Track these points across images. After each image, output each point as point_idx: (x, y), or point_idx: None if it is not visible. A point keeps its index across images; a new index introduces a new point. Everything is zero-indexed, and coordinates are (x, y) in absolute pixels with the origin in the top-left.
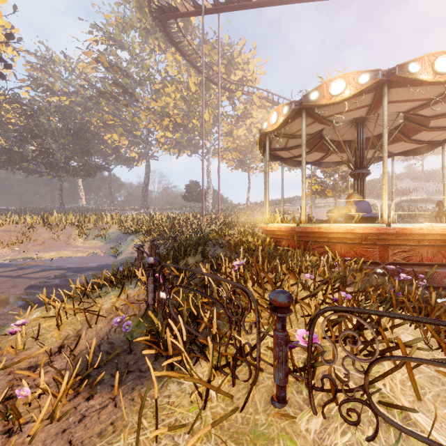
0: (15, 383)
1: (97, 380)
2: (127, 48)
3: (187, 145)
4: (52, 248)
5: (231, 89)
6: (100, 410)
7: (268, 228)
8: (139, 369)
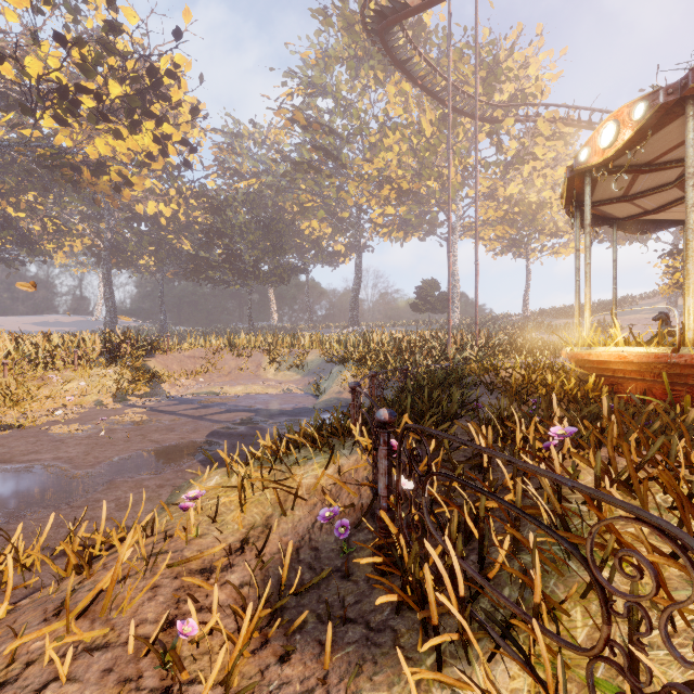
0: (182, 596)
1: (296, 625)
2: (330, 93)
3: (418, 223)
4: (239, 381)
5: (495, 117)
6: None
7: (592, 356)
8: (366, 621)
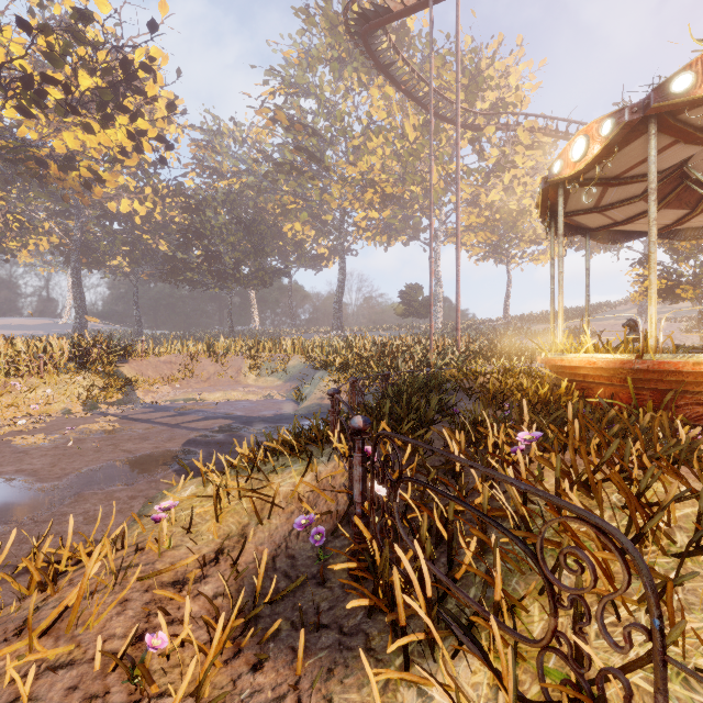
0: (153, 609)
1: (270, 633)
2: (313, 94)
3: (402, 227)
4: (218, 387)
5: (477, 125)
6: None
7: (565, 362)
8: (339, 626)
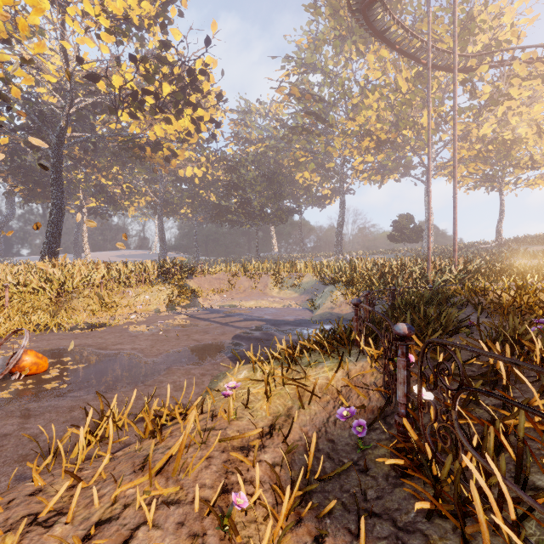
0: (229, 468)
1: (326, 510)
2: (319, 69)
3: (394, 167)
4: (251, 297)
5: (468, 67)
6: None
7: None
8: (391, 518)
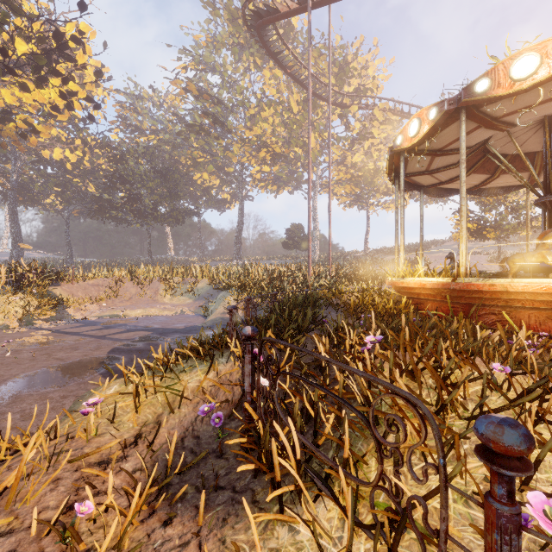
0: (82, 485)
1: (178, 496)
2: (218, 71)
3: (288, 180)
4: (139, 305)
5: (344, 104)
6: (179, 548)
7: (404, 284)
8: (232, 487)
